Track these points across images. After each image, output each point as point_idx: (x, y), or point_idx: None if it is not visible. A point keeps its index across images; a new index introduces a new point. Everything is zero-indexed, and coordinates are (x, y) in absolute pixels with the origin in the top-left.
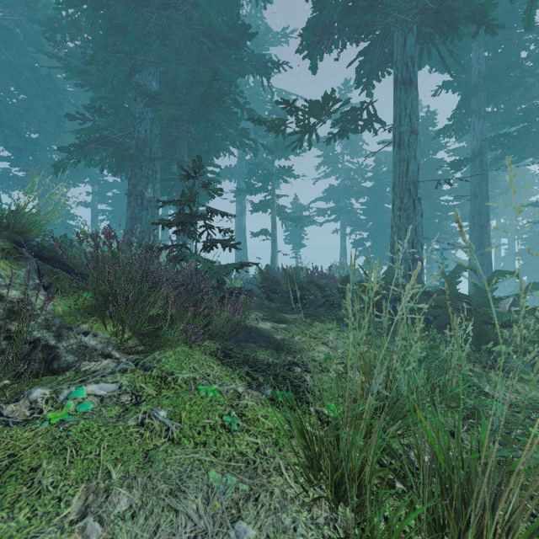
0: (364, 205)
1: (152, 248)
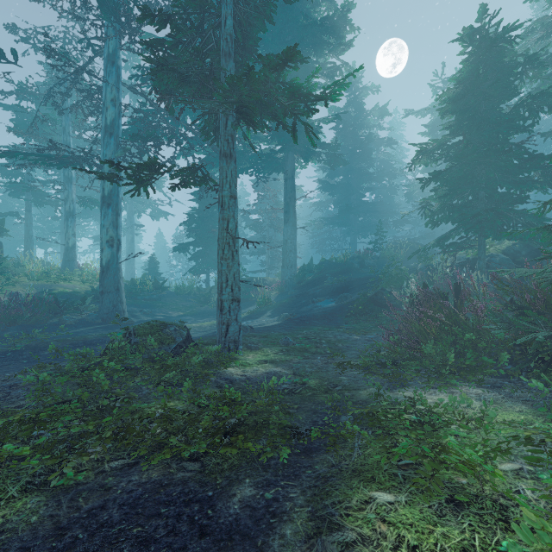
0: None
1: None
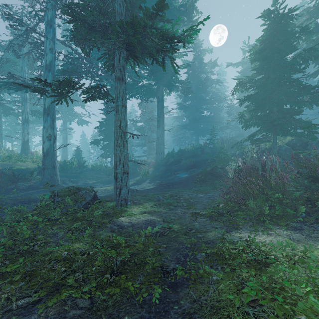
0: None
1: None
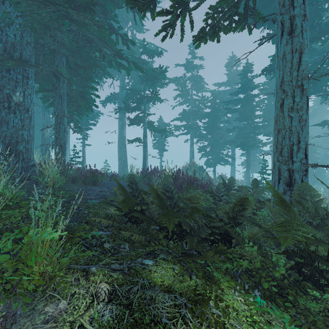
0: (205, 123)
1: None
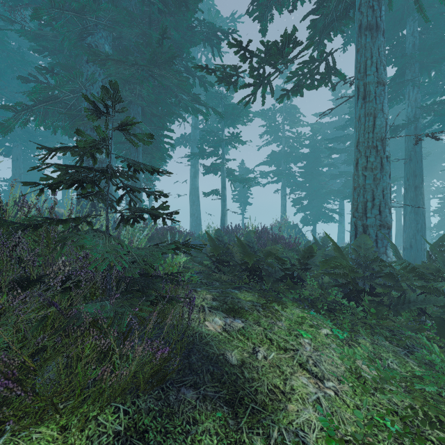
0: (301, 168)
1: (24, 224)
